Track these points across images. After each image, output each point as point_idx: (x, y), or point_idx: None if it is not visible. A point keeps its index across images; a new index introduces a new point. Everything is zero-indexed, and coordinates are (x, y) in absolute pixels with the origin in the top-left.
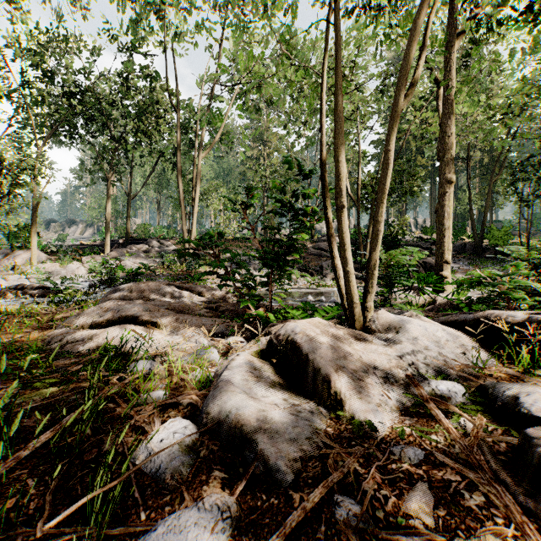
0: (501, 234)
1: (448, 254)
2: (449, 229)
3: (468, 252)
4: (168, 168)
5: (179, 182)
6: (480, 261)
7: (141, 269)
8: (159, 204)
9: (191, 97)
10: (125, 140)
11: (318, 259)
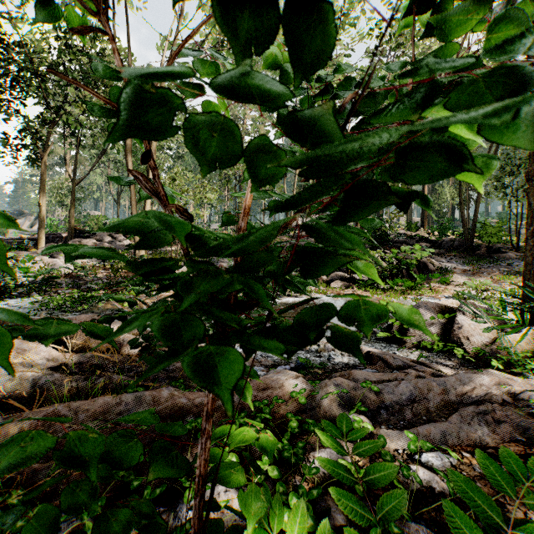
0: (495, 230)
1: None
2: None
3: (458, 249)
4: (119, 147)
5: (127, 160)
6: (474, 260)
7: (73, 269)
8: (117, 194)
9: (147, 64)
10: (63, 111)
11: None
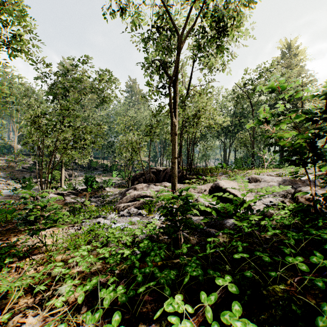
0: (95, 163)
1: (63, 181)
2: (63, 176)
3: (86, 168)
4: None
5: None
6: (88, 172)
7: None
8: None
9: None
10: None
11: (22, 173)
